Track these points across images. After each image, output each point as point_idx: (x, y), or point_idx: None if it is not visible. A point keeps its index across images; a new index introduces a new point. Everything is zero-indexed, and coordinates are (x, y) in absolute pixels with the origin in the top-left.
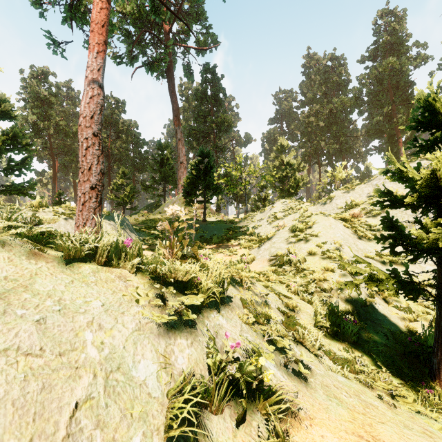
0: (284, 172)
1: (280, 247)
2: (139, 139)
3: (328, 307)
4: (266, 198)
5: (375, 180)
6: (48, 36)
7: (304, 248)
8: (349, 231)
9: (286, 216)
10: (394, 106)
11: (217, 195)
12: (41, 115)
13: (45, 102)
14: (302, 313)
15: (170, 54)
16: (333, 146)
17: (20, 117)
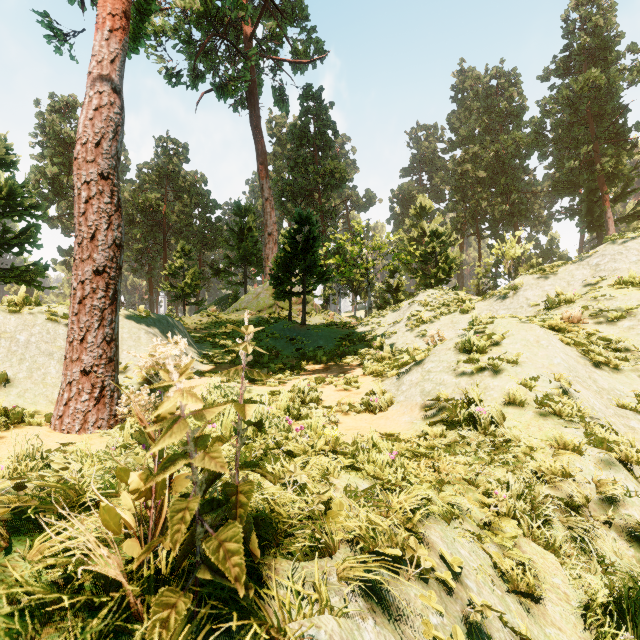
0: (430, 246)
1: (443, 382)
2: (209, 200)
3: (624, 589)
4: (400, 287)
5: (594, 257)
6: (47, 24)
7: (495, 387)
8: (572, 352)
9: (439, 318)
10: (596, 145)
11: (324, 284)
12: (65, 166)
13: (71, 147)
14: (548, 597)
15: (252, 71)
16: (501, 208)
17: (34, 169)
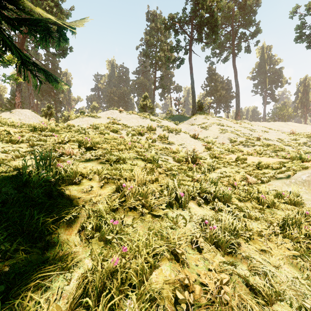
0: None
1: None
2: None
3: None
4: None
5: None
6: None
7: None
8: None
9: None
10: None
11: None
12: None
13: None
14: None
15: None
16: None
17: None
